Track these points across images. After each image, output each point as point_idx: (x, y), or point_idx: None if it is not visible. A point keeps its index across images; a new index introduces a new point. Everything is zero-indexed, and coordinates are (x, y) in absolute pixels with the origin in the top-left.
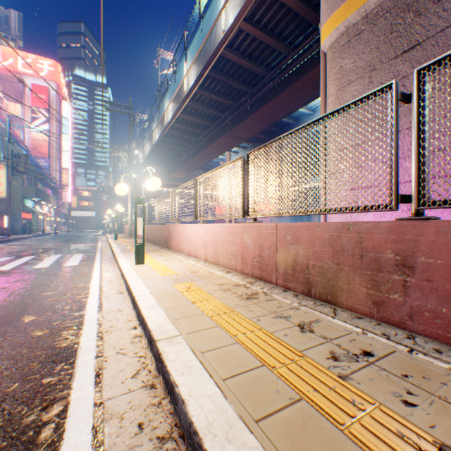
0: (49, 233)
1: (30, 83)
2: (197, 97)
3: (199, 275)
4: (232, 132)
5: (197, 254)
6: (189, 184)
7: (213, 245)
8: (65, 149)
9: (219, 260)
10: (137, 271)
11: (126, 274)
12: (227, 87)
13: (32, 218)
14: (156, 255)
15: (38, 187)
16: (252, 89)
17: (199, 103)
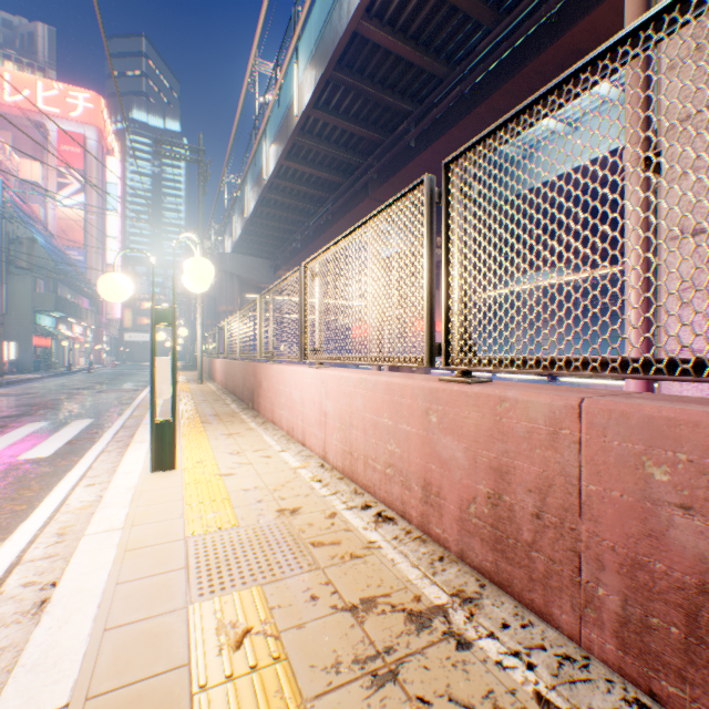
0: (79, 370)
1: (56, 129)
2: (318, 128)
3: (298, 531)
4: (381, 193)
5: (306, 439)
6: (290, 278)
7: (340, 426)
8: (112, 233)
9: (356, 469)
10: (135, 506)
11: (93, 523)
12: (372, 106)
13: (52, 346)
14: (220, 432)
15: (64, 294)
16: (419, 107)
17: (321, 140)
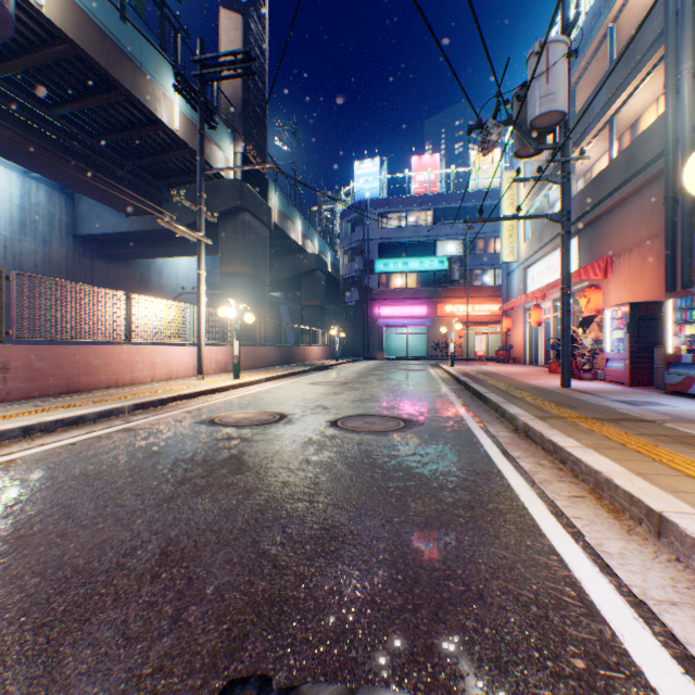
0: None
1: None
2: None
3: None
4: None
5: None
6: None
7: None
8: None
9: None
10: None
11: None
12: None
13: None
14: None
15: None
16: None
17: None
